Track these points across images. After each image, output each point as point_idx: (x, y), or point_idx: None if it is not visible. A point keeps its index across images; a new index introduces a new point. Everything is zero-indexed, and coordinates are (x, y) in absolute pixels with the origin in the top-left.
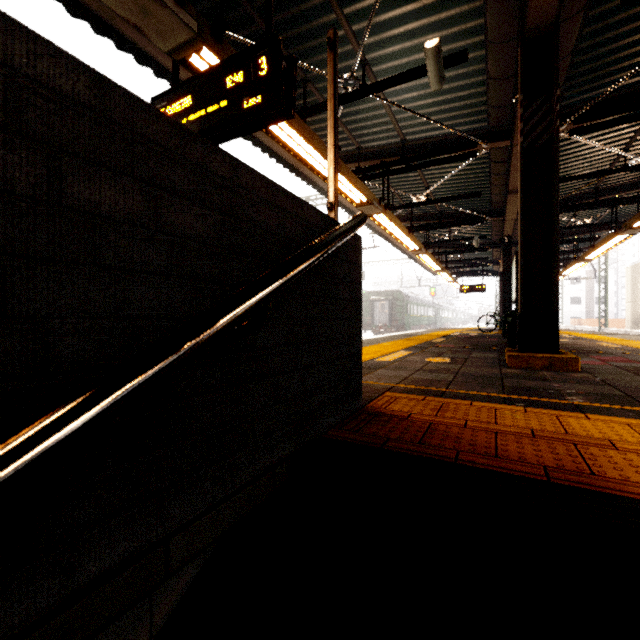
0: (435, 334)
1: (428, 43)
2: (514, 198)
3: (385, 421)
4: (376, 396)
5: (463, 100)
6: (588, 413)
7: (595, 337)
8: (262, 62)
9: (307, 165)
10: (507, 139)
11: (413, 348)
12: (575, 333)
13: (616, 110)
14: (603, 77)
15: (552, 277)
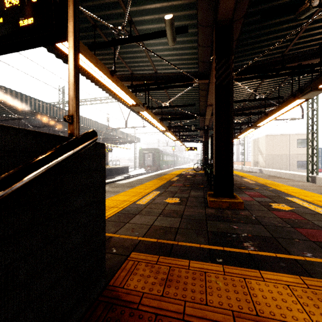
0: (173, 173)
1: (166, 16)
2: (209, 108)
3: (116, 320)
4: (123, 260)
5: (186, 55)
6: (261, 268)
7: (242, 174)
8: None
9: (96, 79)
10: (207, 79)
11: (161, 188)
12: (234, 171)
13: (254, 72)
14: (249, 55)
15: (230, 156)
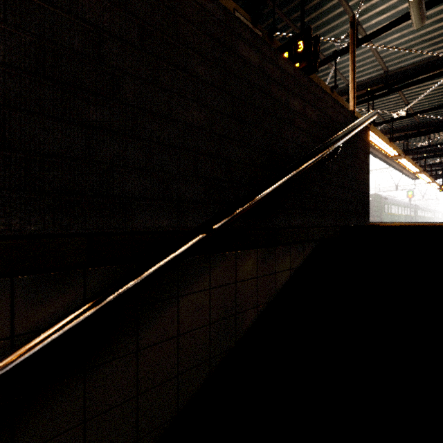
0: None
1: None
2: None
3: None
4: None
5: None
6: None
7: None
8: (300, 44)
9: None
10: None
11: None
12: None
13: None
14: None
15: None
